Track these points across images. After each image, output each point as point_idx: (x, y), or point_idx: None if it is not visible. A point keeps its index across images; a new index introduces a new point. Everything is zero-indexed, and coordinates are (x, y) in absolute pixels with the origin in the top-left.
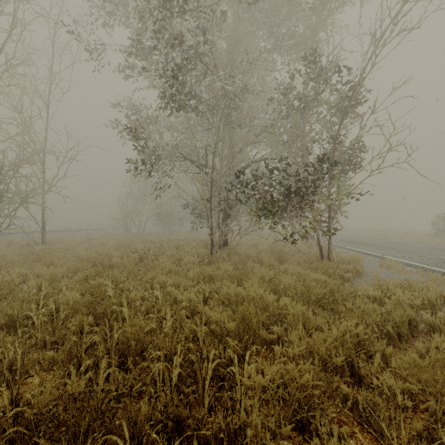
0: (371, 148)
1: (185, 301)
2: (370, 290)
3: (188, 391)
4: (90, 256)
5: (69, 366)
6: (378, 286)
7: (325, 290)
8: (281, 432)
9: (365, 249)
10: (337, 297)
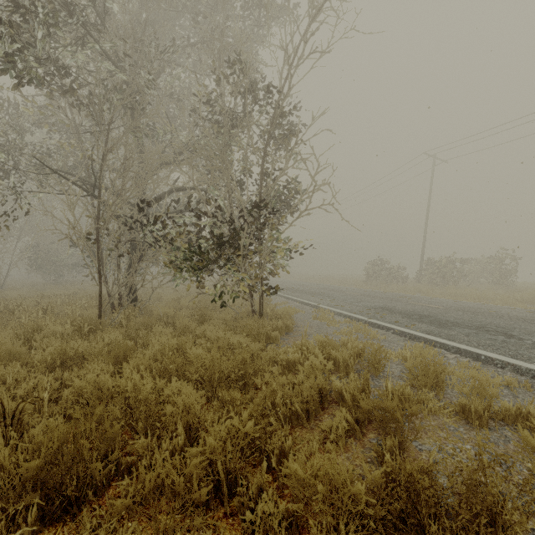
0: (300, 185)
1: None
2: (290, 353)
3: None
4: None
5: None
6: (300, 347)
7: (234, 363)
8: None
9: (304, 299)
10: (249, 370)
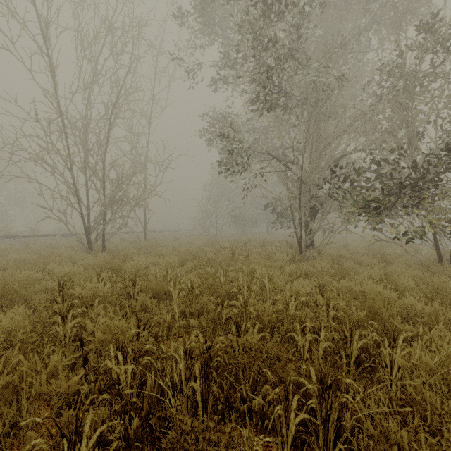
0: None
1: (293, 292)
2: None
3: (341, 362)
4: (189, 251)
5: (232, 325)
6: None
7: None
8: None
9: None
10: None
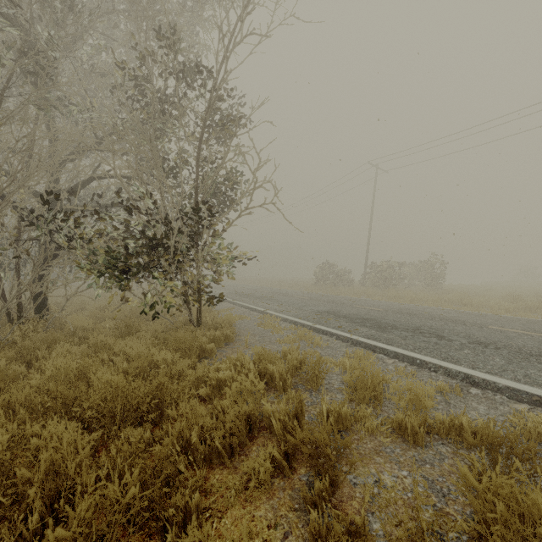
0: (239, 181)
1: None
2: (220, 371)
3: None
4: None
5: None
6: (234, 362)
7: (145, 390)
8: None
9: (252, 304)
10: (166, 397)
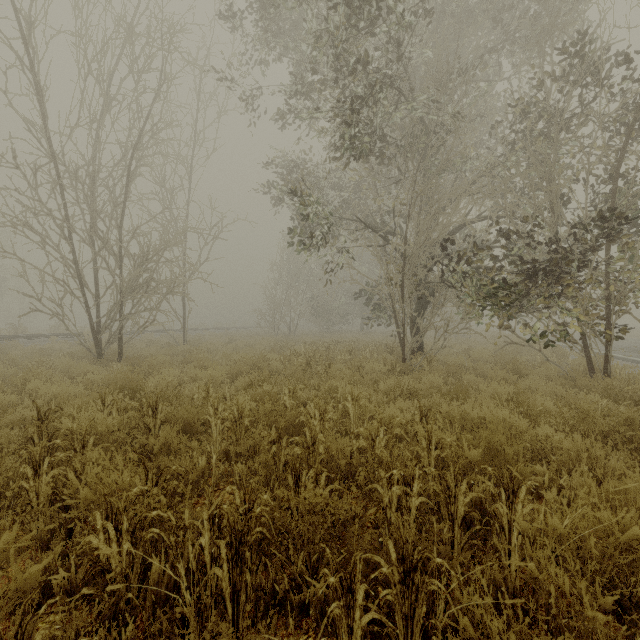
0: None
1: (387, 420)
2: None
3: (439, 526)
4: (246, 359)
5: (287, 475)
6: None
7: (616, 420)
8: (598, 604)
9: None
10: None
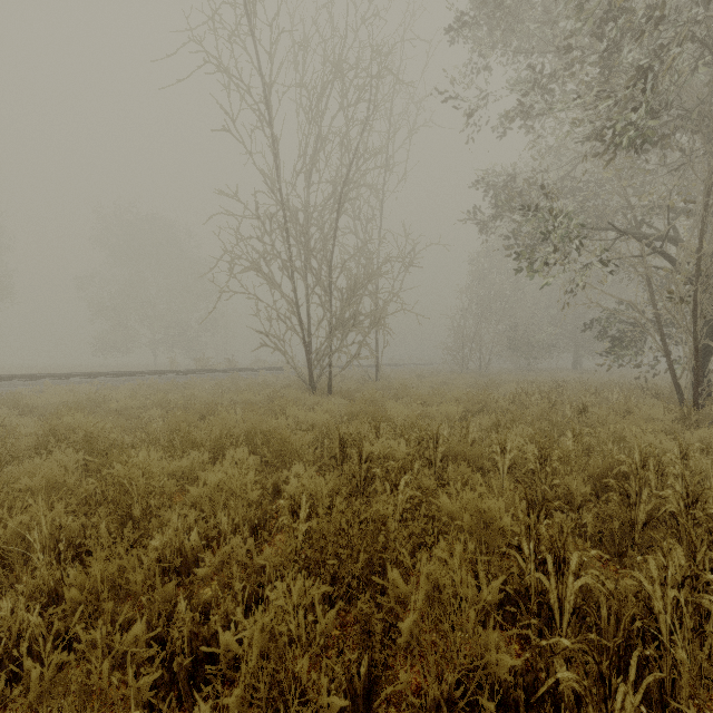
0: None
1: None
2: None
3: None
4: (468, 397)
5: None
6: None
7: None
8: None
9: None
10: None
